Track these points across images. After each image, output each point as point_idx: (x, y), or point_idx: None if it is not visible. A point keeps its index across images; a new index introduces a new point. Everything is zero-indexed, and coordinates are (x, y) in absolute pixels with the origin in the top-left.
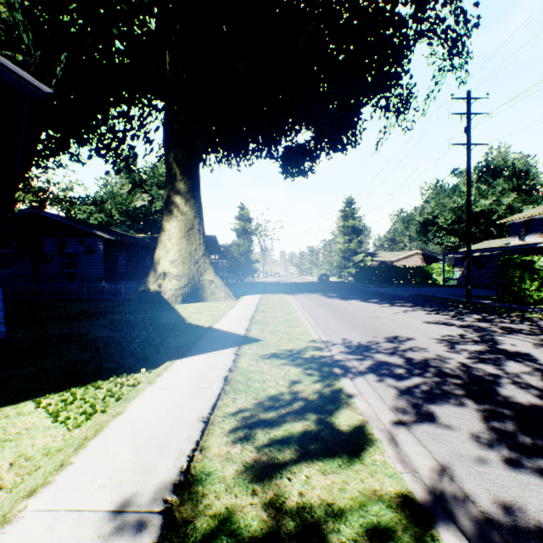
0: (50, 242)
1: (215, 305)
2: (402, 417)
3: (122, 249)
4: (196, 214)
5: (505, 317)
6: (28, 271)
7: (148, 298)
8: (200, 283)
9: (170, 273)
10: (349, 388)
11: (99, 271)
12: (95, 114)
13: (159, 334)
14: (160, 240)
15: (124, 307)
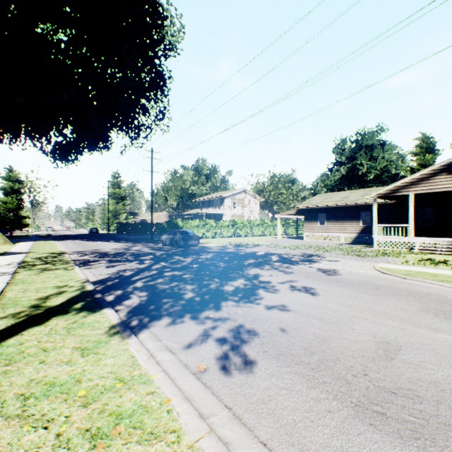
0: None
1: None
2: (77, 257)
3: None
4: None
5: (155, 243)
6: None
7: None
8: None
9: None
10: (66, 254)
11: None
12: None
13: None
14: None
15: None
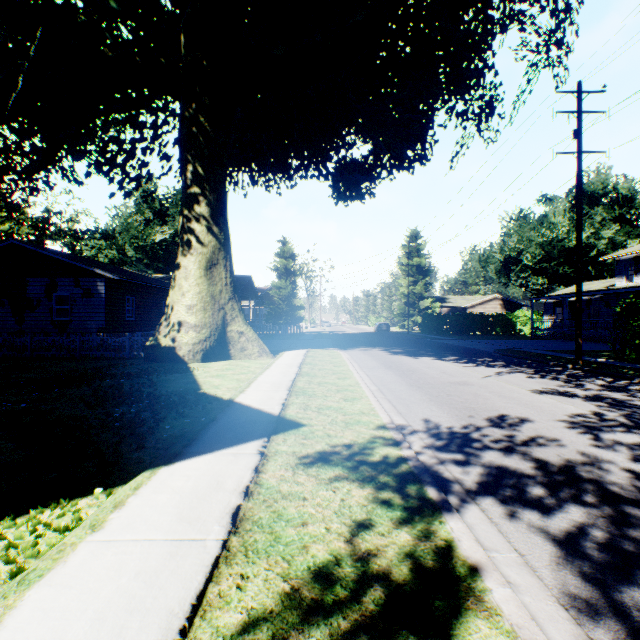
0: (36, 282)
1: (246, 364)
2: (594, 629)
3: (130, 291)
4: (221, 245)
5: (639, 383)
6: (8, 320)
7: (157, 355)
8: (227, 336)
9: (186, 322)
10: (464, 542)
11: (99, 319)
12: (92, 118)
13: (153, 414)
14: (174, 279)
15: (123, 368)
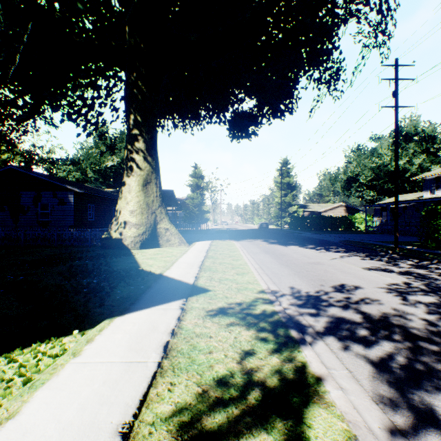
0: (27, 195)
1: (170, 250)
2: (393, 415)
3: (91, 201)
4: (153, 169)
5: (436, 263)
6: (8, 220)
7: (110, 244)
8: (157, 231)
9: (129, 222)
10: (313, 363)
11: (70, 220)
12: (65, 83)
13: (109, 283)
14: (121, 193)
15: (87, 253)
